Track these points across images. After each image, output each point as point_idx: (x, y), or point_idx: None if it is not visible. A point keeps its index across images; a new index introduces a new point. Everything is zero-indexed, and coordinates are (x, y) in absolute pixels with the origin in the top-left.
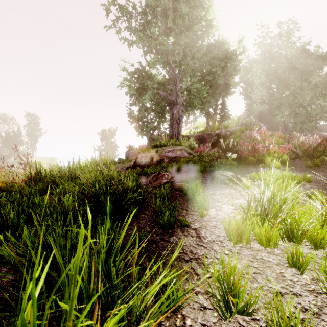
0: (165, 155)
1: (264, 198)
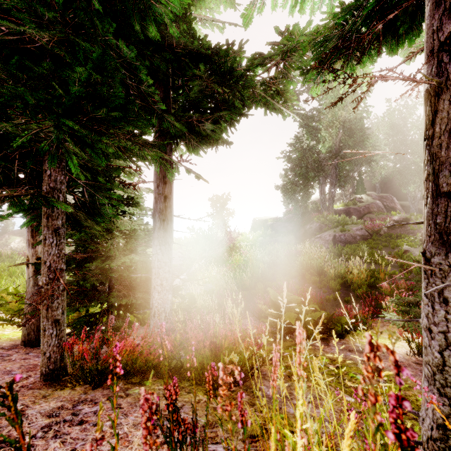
0: (356, 233)
1: None
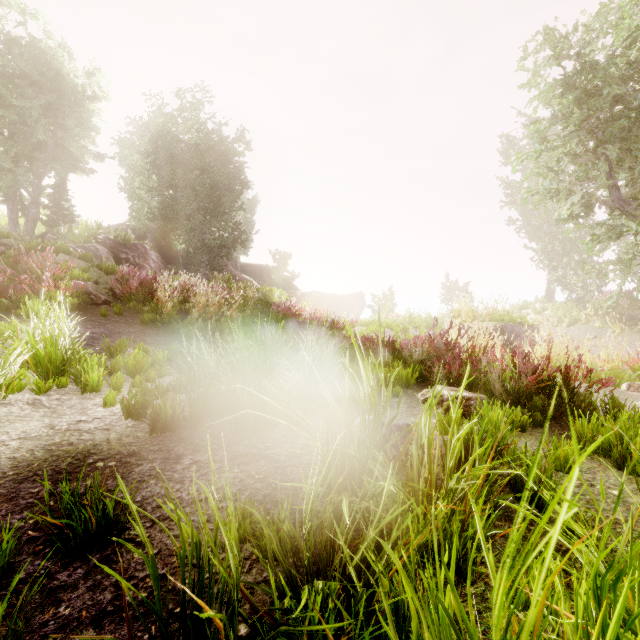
0: None
1: None
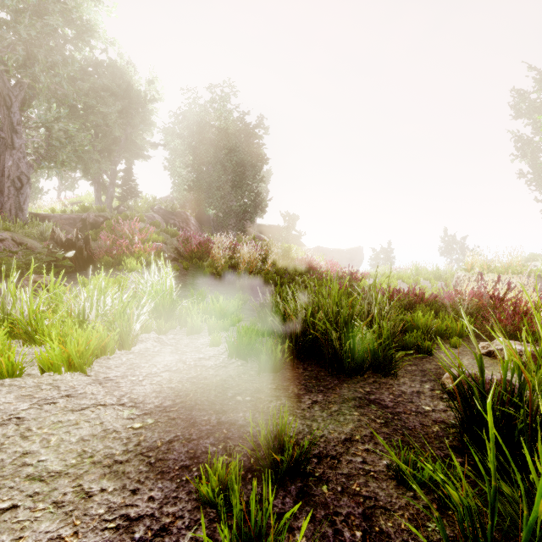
0: None
1: (4, 301)
